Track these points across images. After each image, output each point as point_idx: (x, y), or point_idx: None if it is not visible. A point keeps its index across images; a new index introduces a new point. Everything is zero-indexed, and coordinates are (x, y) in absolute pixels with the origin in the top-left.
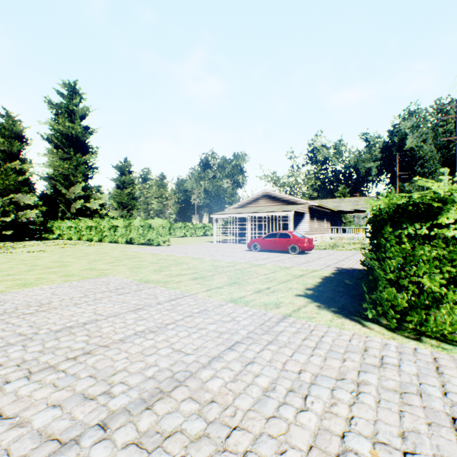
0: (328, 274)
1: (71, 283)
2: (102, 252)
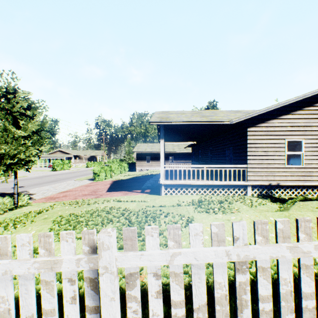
0: None
1: None
2: None
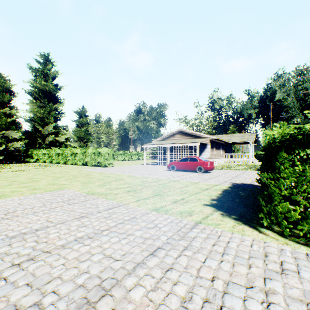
0: (226, 188)
1: (36, 195)
2: (64, 171)
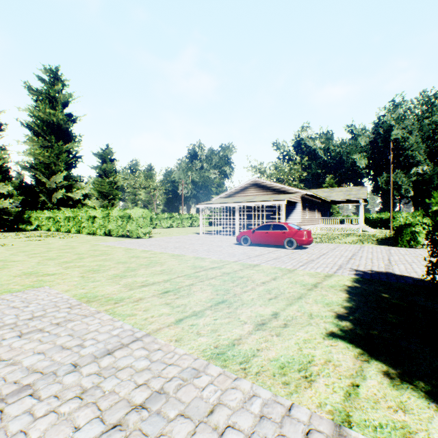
0: (350, 282)
1: None
2: (69, 246)
